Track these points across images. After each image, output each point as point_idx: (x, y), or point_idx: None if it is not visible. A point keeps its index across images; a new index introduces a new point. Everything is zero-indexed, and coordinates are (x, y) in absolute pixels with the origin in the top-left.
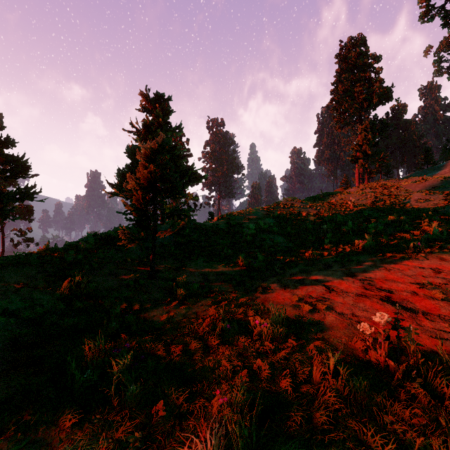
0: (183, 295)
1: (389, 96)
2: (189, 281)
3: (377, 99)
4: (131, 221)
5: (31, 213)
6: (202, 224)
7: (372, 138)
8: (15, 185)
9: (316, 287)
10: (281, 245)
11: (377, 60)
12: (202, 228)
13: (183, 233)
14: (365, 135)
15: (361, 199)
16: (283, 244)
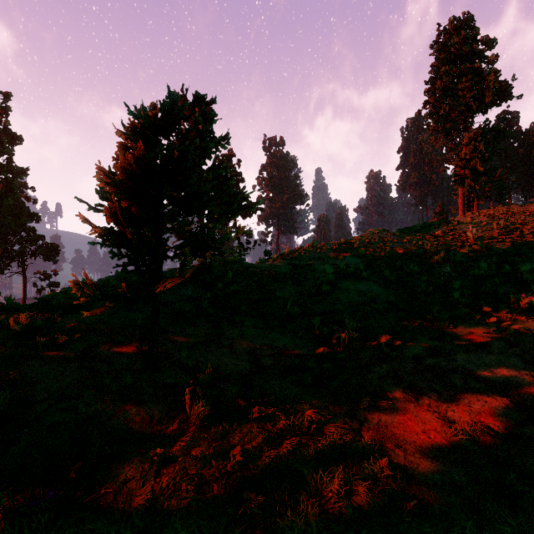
0: (205, 412)
1: (508, 93)
2: (224, 369)
3: (492, 97)
4: (118, 260)
5: (56, 253)
6: (254, 266)
7: (484, 149)
8: (38, 221)
9: (486, 398)
10: (378, 298)
11: (490, 45)
12: (254, 271)
13: (225, 278)
14: (474, 146)
15: (481, 230)
16: (380, 297)
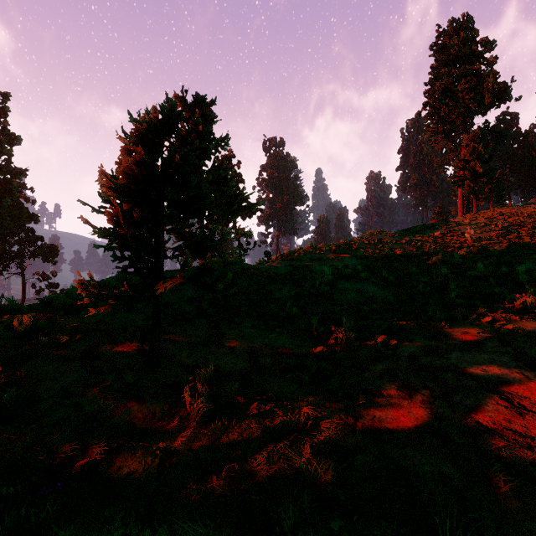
0: (206, 409)
1: (507, 95)
2: (224, 368)
3: (491, 99)
4: (120, 261)
5: (55, 254)
6: (254, 267)
7: (483, 151)
8: (37, 221)
9: (477, 395)
10: (376, 299)
11: (489, 46)
12: (254, 272)
13: (225, 279)
14: (473, 147)
15: (479, 231)
16: (378, 298)
